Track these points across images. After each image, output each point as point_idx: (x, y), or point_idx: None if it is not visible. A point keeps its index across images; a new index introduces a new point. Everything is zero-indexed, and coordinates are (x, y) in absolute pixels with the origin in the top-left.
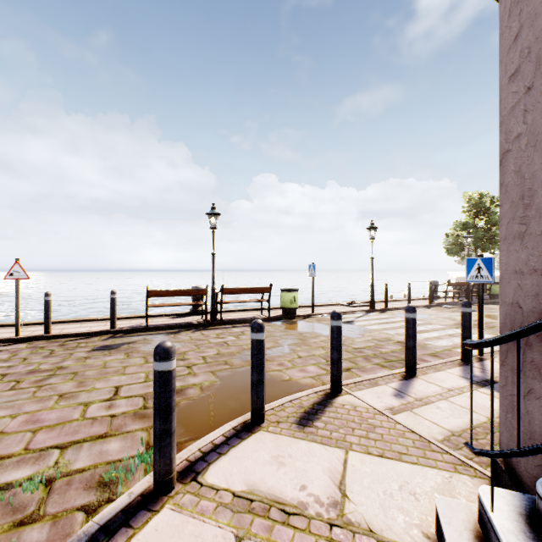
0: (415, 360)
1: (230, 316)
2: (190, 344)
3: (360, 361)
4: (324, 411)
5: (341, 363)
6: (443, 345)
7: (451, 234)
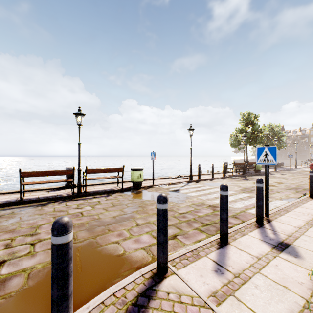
0: (228, 229)
1: (94, 188)
2: (49, 216)
3: (184, 226)
4: (148, 308)
5: (167, 244)
6: (239, 207)
7: (233, 135)
